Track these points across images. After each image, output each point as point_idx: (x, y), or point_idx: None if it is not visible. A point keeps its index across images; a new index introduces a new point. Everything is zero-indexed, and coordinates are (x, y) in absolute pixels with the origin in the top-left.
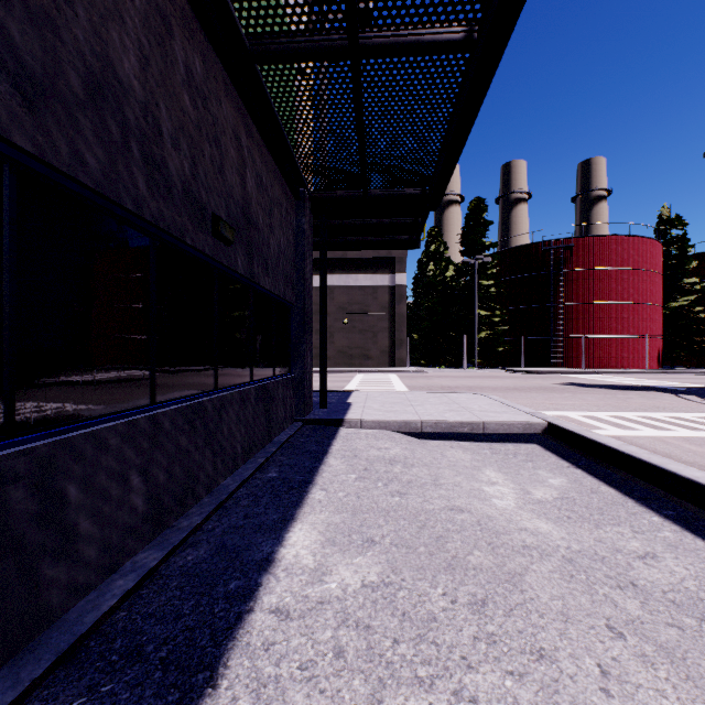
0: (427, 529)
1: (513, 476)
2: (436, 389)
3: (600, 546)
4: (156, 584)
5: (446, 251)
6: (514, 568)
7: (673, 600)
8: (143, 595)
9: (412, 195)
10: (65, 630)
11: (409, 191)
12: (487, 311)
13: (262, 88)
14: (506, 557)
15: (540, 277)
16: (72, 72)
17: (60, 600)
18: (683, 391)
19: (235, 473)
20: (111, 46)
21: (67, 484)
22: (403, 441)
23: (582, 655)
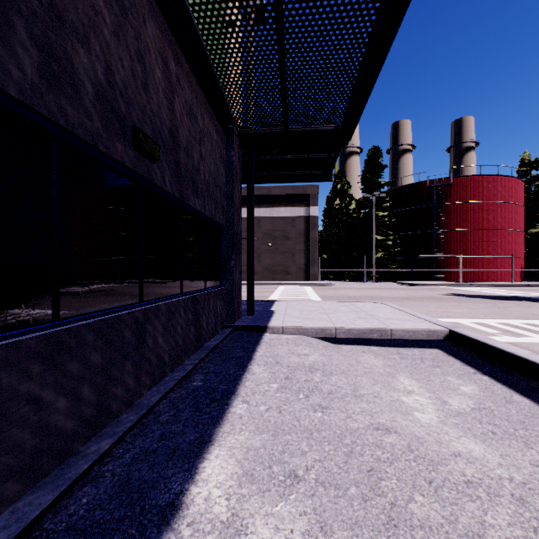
0: (355, 457)
1: (426, 383)
2: (344, 298)
3: None
4: None
5: (349, 189)
6: (470, 525)
7: None
8: None
9: (327, 131)
10: None
11: (324, 127)
12: (382, 236)
13: (189, 17)
14: (454, 505)
15: (425, 209)
16: None
17: None
18: None
19: (161, 382)
20: None
21: None
22: (320, 346)
23: None
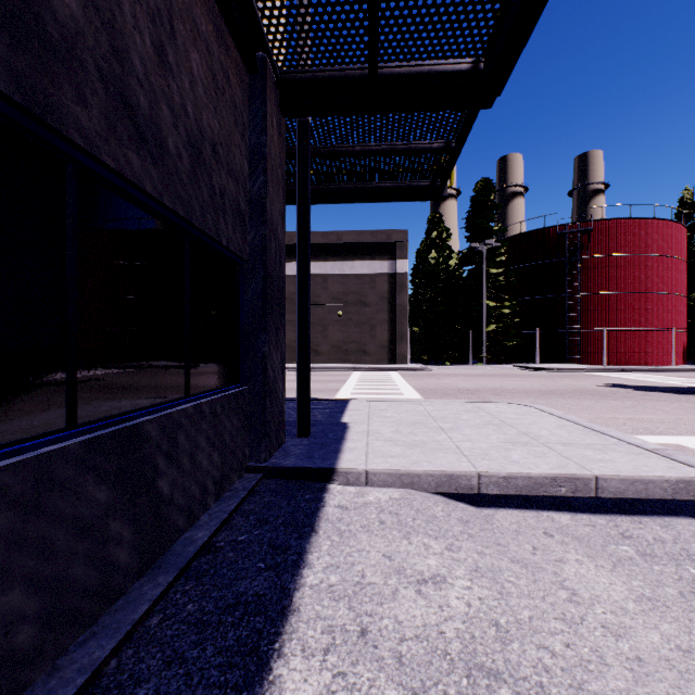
0: None
1: None
2: (454, 393)
3: None
4: None
5: (449, 238)
6: None
7: None
8: None
9: (455, 71)
10: None
11: (449, 64)
12: (495, 302)
13: None
14: None
15: (553, 264)
16: None
17: None
18: None
19: None
20: None
21: None
22: (454, 525)
23: None
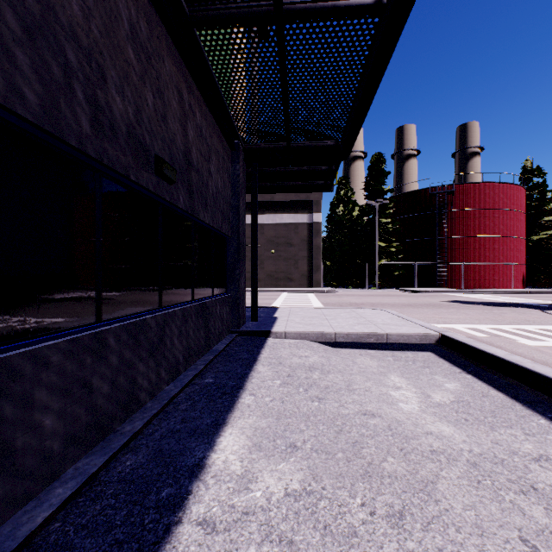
0: (344, 434)
1: (414, 381)
2: (346, 305)
3: (498, 448)
4: (94, 491)
5: (353, 196)
6: (426, 476)
7: None
8: (80, 503)
9: (327, 146)
10: None
11: (324, 142)
12: (385, 243)
13: (201, 51)
14: (417, 464)
15: (428, 215)
16: (8, 8)
17: None
18: (546, 307)
19: (177, 379)
20: None
21: (3, 401)
22: (320, 349)
23: None
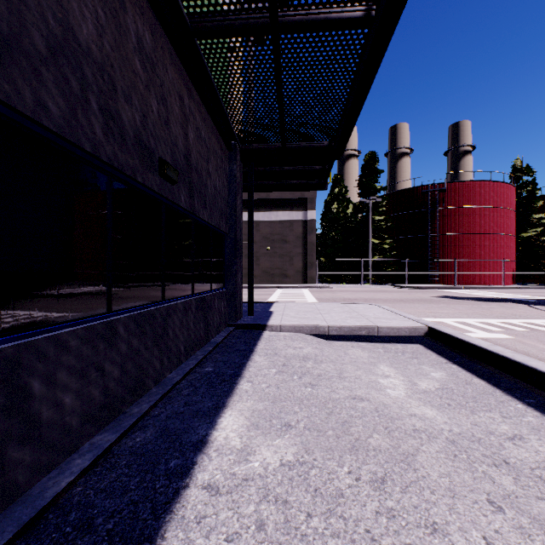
0: (334, 415)
1: (402, 370)
2: (339, 300)
3: (476, 429)
4: (109, 462)
5: (347, 193)
6: (408, 450)
7: (540, 476)
8: (97, 472)
9: (321, 147)
10: (28, 504)
11: (318, 143)
12: (379, 240)
13: (201, 59)
14: (400, 440)
15: (420, 213)
16: (35, 32)
17: (24, 478)
18: (534, 302)
19: (178, 367)
20: (71, 14)
21: (31, 379)
22: (314, 341)
23: (469, 529)
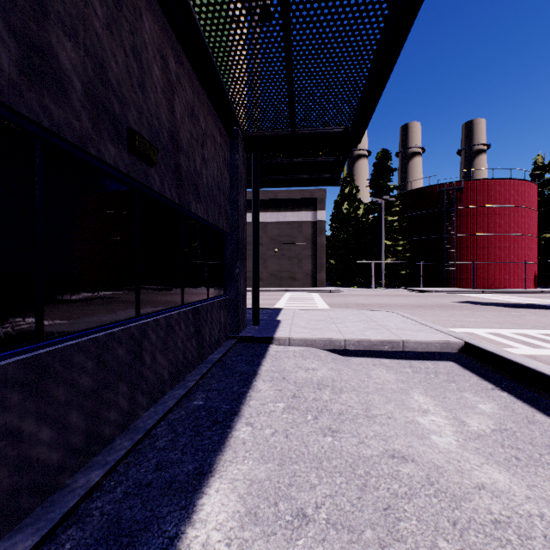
0: (370, 492)
1: (441, 400)
2: (352, 306)
3: None
4: None
5: (358, 193)
6: None
7: None
8: None
9: (336, 133)
10: None
11: (332, 129)
12: (391, 241)
13: (190, 12)
14: None
15: (435, 213)
16: None
17: None
18: None
19: (159, 401)
20: None
21: None
22: (329, 359)
23: None
